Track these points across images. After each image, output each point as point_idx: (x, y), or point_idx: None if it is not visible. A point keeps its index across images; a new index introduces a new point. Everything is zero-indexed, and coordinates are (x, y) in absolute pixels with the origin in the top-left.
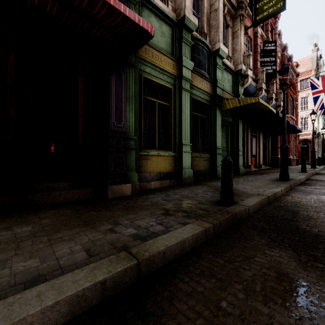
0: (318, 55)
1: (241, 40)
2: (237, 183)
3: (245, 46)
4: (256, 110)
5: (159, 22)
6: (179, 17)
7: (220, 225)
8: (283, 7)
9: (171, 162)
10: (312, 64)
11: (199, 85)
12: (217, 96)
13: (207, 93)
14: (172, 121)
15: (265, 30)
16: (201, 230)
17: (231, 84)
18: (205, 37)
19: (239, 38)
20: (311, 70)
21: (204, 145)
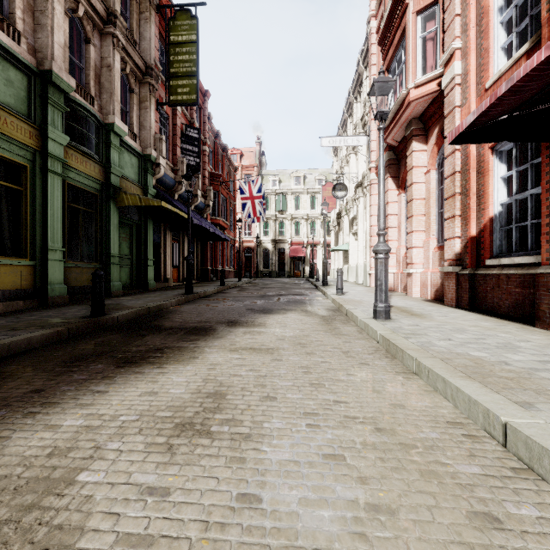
0: (261, 150)
1: (152, 117)
2: (133, 299)
3: (157, 125)
4: (168, 211)
5: (1, 63)
6: (41, 66)
7: (77, 329)
8: (196, 102)
9: (26, 275)
10: (256, 159)
11: (80, 167)
12: (112, 186)
13: (95, 179)
14: (28, 214)
15: (190, 107)
16: (53, 332)
17: (138, 170)
18: (93, 100)
19: (148, 113)
20: (254, 166)
21: (91, 250)
